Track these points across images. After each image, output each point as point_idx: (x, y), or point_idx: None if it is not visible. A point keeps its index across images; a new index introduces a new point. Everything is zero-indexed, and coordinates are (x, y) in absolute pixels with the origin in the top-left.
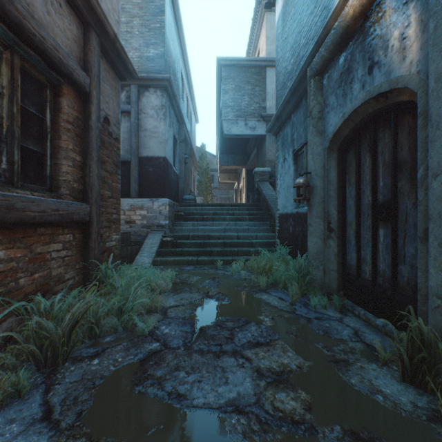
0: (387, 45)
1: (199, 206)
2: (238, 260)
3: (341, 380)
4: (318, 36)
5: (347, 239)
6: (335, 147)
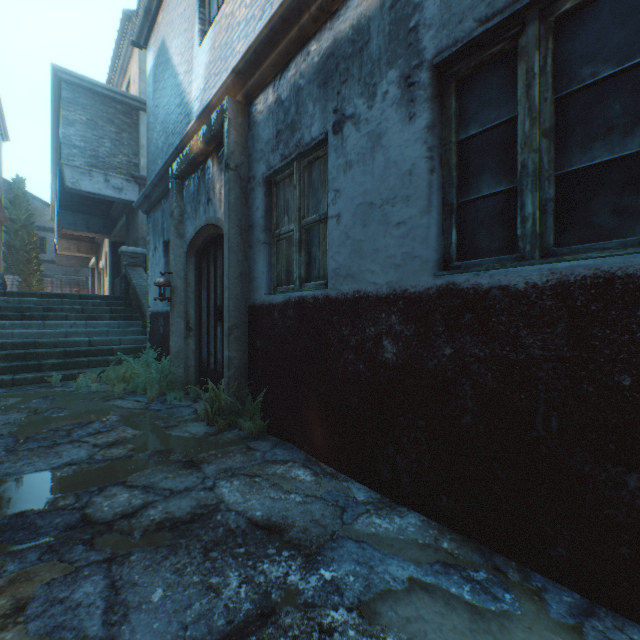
0: (215, 191)
1: (14, 296)
2: (89, 373)
3: (165, 434)
4: (177, 144)
5: (203, 337)
6: (194, 253)
